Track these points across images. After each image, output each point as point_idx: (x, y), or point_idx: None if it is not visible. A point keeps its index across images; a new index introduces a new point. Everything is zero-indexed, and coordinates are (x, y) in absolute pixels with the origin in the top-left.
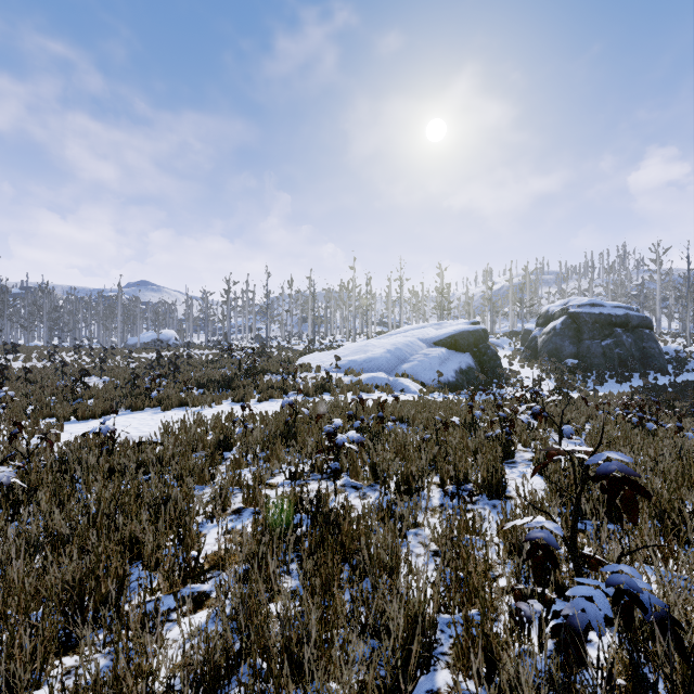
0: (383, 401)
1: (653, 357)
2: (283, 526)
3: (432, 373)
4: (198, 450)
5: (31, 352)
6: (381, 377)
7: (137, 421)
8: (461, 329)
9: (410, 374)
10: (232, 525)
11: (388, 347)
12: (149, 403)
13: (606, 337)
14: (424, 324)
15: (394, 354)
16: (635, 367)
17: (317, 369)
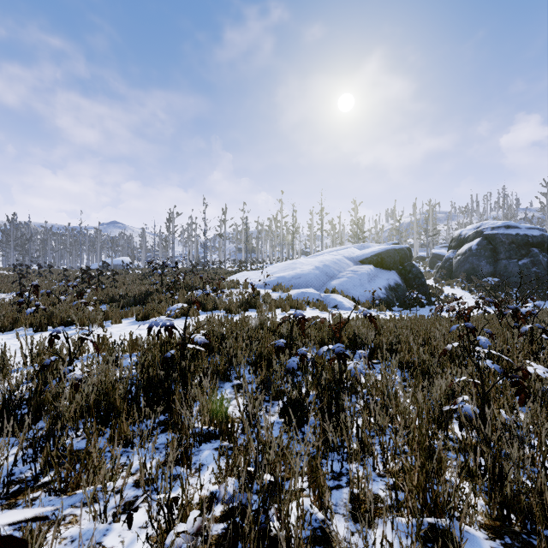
0: (339, 322)
1: None
2: None
3: (362, 289)
4: None
5: None
6: (311, 293)
7: None
8: (387, 247)
9: (340, 290)
10: None
11: (316, 264)
12: (24, 322)
13: (523, 257)
14: (347, 246)
15: (322, 270)
16: None
17: (244, 285)
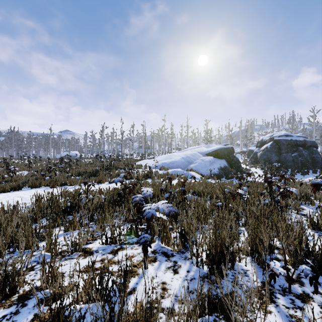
0: (184, 180)
1: (318, 162)
2: None
3: (206, 169)
4: (47, 214)
5: None
6: (179, 171)
7: (30, 193)
8: (220, 147)
9: (194, 169)
10: None
11: (182, 156)
12: (44, 184)
13: (294, 152)
14: (200, 146)
15: (185, 159)
16: (310, 167)
17: (145, 167)
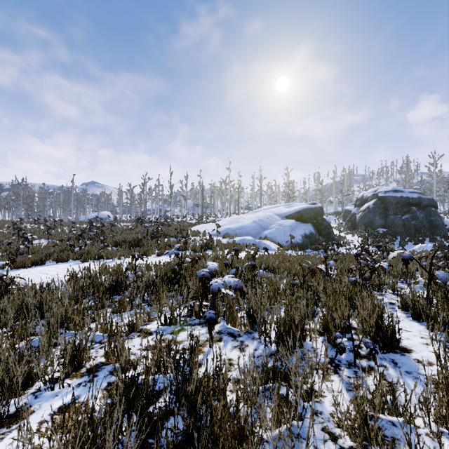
0: (254, 252)
1: (438, 227)
2: (119, 424)
3: (285, 237)
4: (90, 294)
5: (5, 223)
6: (249, 239)
7: (57, 269)
8: (305, 206)
9: (270, 237)
10: (76, 394)
11: (254, 219)
12: (72, 257)
13: (405, 213)
14: (278, 205)
15: (258, 223)
16: (426, 233)
17: (203, 234)
